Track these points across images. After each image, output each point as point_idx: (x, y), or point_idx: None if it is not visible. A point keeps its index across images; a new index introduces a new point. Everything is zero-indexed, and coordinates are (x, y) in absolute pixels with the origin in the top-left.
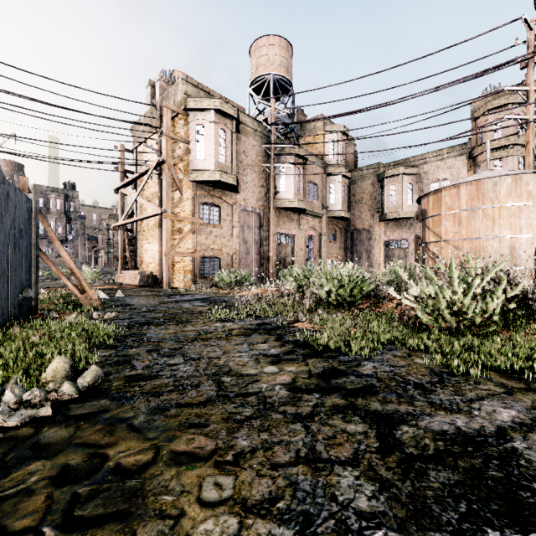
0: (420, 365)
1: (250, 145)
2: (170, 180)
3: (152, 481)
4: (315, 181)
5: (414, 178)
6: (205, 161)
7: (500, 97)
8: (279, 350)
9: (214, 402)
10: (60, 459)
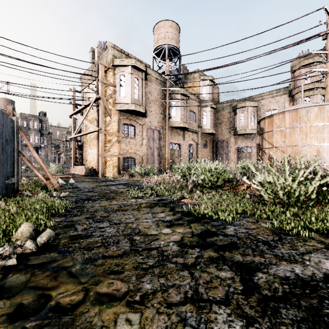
0: (265, 228)
1: (154, 88)
2: (103, 109)
3: (80, 317)
4: (194, 110)
5: (255, 109)
6: (125, 97)
7: (309, 58)
8: (172, 217)
9: (128, 254)
10: (17, 299)
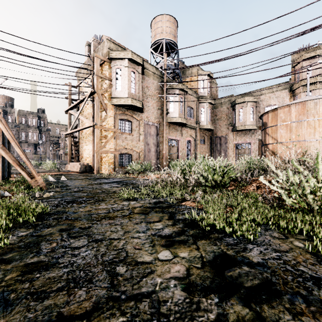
0: (302, 250)
1: (151, 82)
2: (99, 104)
3: None
4: (192, 106)
5: (255, 104)
6: (122, 92)
7: (310, 51)
8: (171, 230)
9: (101, 312)
10: None
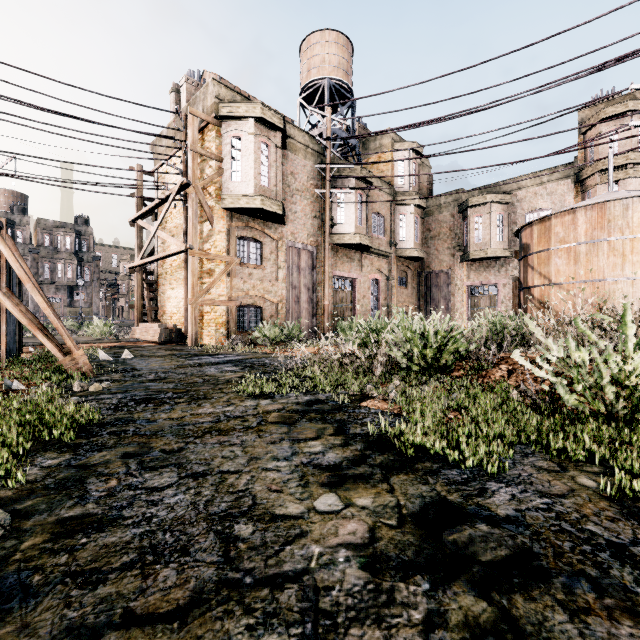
0: (593, 492)
1: (300, 165)
2: (197, 207)
3: None
4: (381, 211)
5: (506, 208)
6: (242, 183)
7: (616, 103)
8: (341, 455)
9: (207, 608)
10: None
